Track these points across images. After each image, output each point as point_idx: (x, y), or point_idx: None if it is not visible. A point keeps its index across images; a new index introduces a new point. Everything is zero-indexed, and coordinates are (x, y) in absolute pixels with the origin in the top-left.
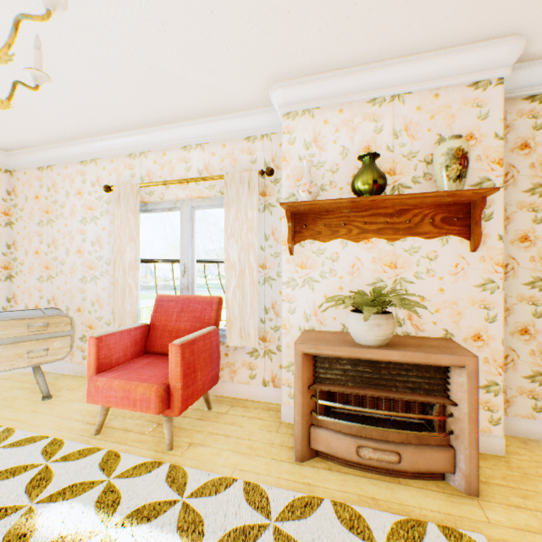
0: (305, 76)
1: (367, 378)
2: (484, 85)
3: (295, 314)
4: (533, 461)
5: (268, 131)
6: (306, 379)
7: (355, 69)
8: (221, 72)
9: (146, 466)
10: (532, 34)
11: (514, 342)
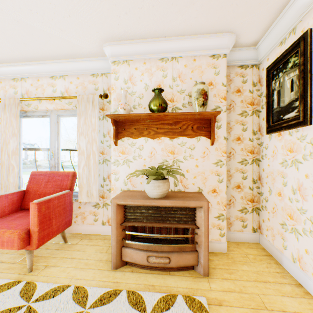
0: (123, 40)
1: (154, 217)
2: (217, 57)
3: (118, 181)
4: (239, 254)
5: (105, 71)
6: (120, 220)
7: (151, 40)
8: (69, 31)
9: (8, 285)
10: (238, 33)
11: (234, 192)
